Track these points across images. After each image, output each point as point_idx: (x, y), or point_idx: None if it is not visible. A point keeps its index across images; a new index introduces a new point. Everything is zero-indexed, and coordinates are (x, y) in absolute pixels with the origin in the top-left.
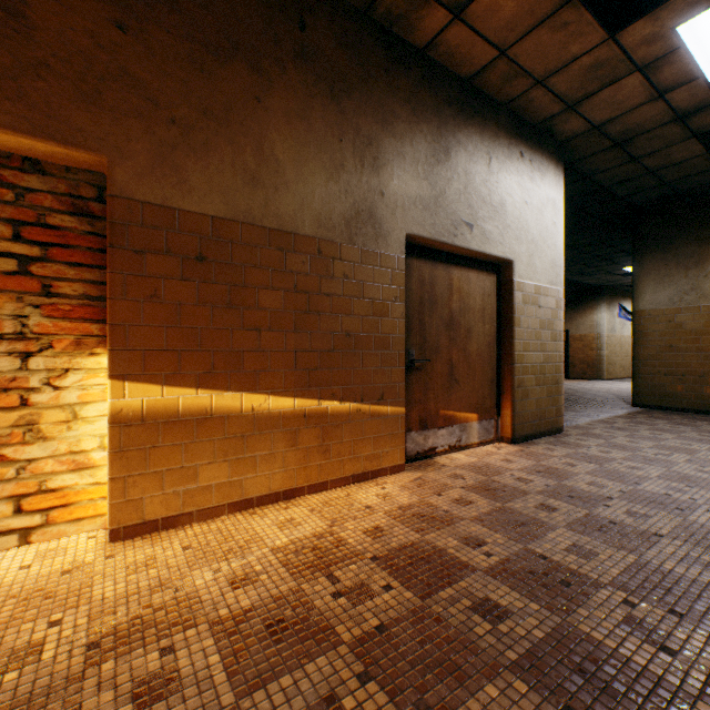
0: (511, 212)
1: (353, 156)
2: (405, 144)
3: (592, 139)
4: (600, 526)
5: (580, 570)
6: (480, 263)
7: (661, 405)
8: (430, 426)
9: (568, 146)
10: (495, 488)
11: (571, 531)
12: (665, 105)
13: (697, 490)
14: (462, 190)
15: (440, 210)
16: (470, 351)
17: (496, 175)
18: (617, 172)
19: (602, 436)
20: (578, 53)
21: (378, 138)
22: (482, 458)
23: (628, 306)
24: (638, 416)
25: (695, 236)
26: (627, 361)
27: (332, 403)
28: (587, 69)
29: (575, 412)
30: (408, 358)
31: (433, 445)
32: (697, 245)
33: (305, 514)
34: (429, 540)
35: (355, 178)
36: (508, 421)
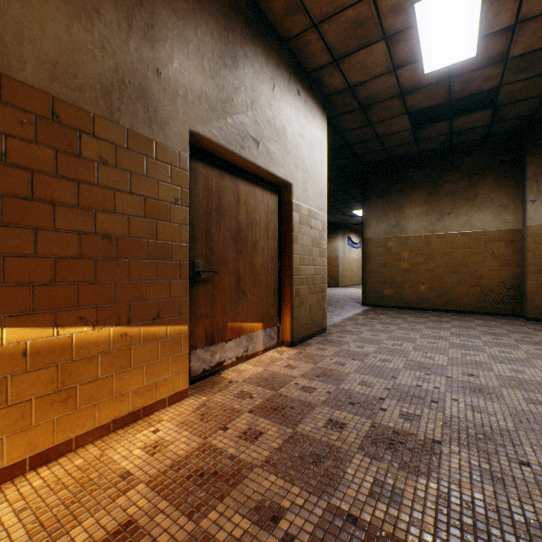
0: (291, 140)
1: (115, 7)
2: (188, 28)
3: (347, 98)
4: (389, 441)
5: (398, 534)
6: (265, 182)
7: (380, 304)
8: (218, 340)
9: (330, 101)
10: (283, 405)
11: (367, 457)
12: (395, 80)
13: (434, 377)
14: (249, 104)
15: (228, 116)
16: (257, 263)
17: (279, 102)
18: (359, 133)
19: (354, 332)
20: (347, 3)
21: (153, 3)
22: (267, 367)
23: (353, 238)
24: (369, 313)
25: (399, 189)
26: (352, 274)
27: (79, 330)
28: (351, 24)
29: (330, 312)
30: (194, 270)
31: (220, 359)
32: (400, 195)
33: (4, 524)
34: (208, 531)
35: (119, 36)
36: (288, 326)
